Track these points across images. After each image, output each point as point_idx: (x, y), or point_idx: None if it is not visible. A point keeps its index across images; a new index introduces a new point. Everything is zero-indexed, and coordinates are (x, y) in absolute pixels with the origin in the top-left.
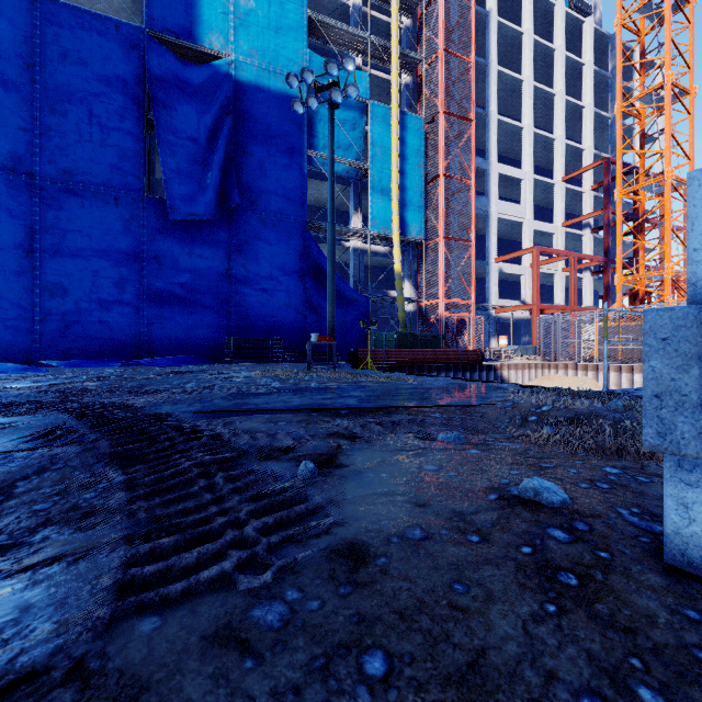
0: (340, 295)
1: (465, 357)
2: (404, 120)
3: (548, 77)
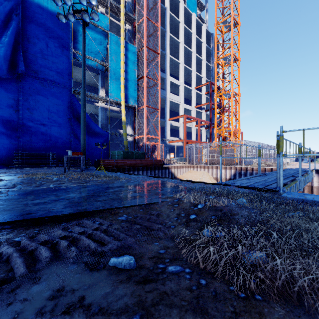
0: (92, 130)
1: (155, 163)
2: (127, 46)
3: (189, 44)
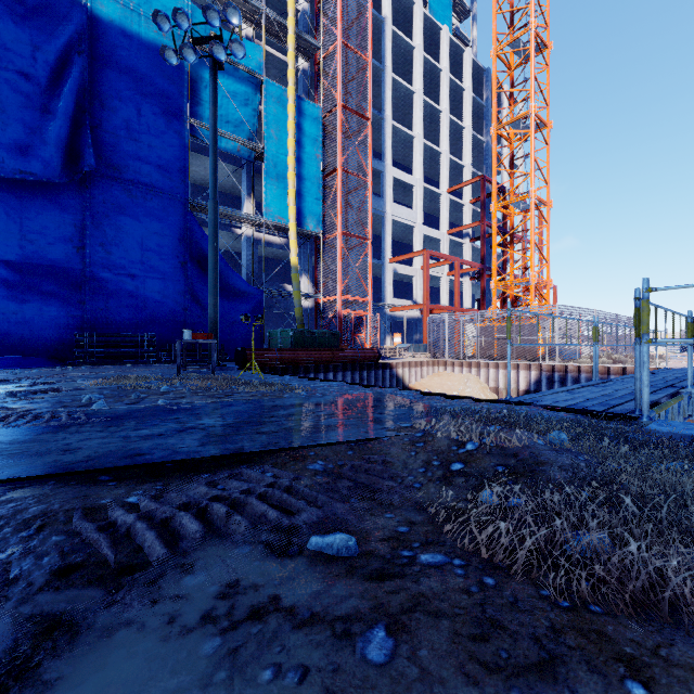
0: (229, 287)
1: (362, 355)
2: (301, 105)
3: (436, 95)
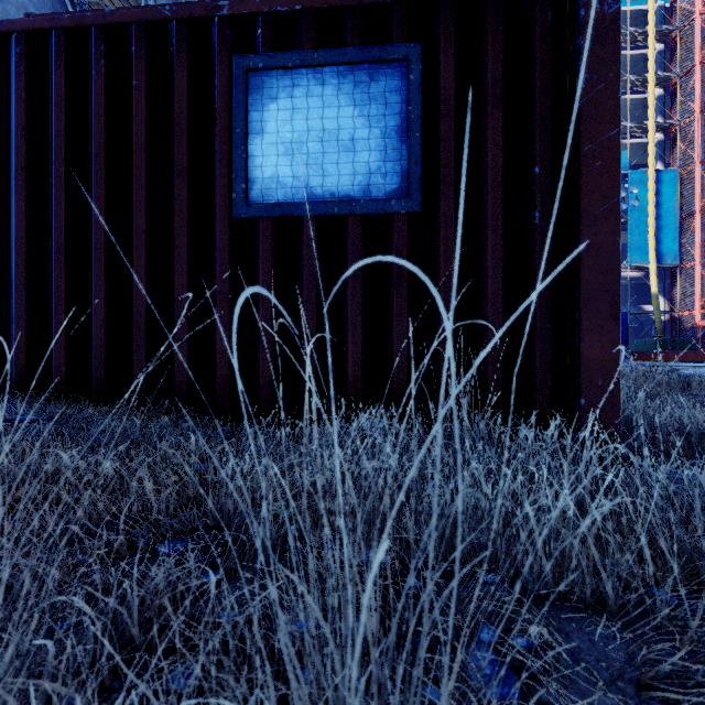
0: None
1: None
2: (659, 176)
3: None
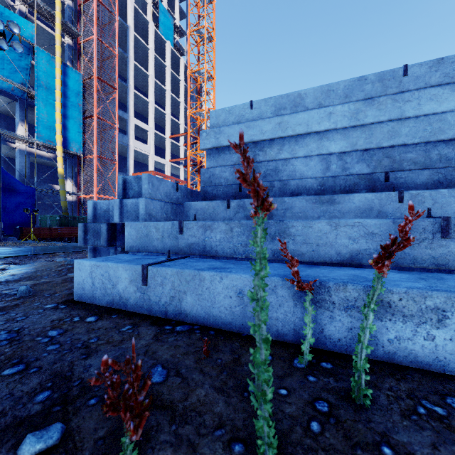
0: (6, 185)
1: None
2: (66, 70)
3: (164, 78)
